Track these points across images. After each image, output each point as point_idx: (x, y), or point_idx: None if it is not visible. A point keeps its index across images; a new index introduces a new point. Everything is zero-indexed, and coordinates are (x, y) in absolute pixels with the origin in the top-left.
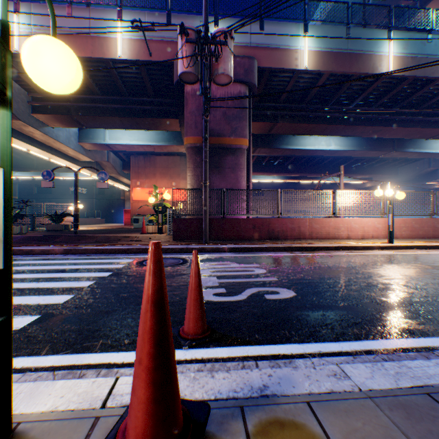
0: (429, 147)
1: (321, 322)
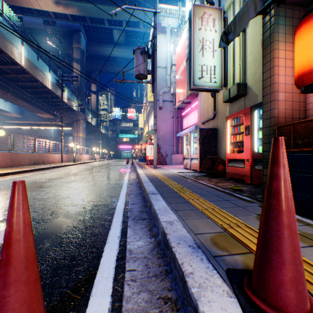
0: None
1: (81, 228)
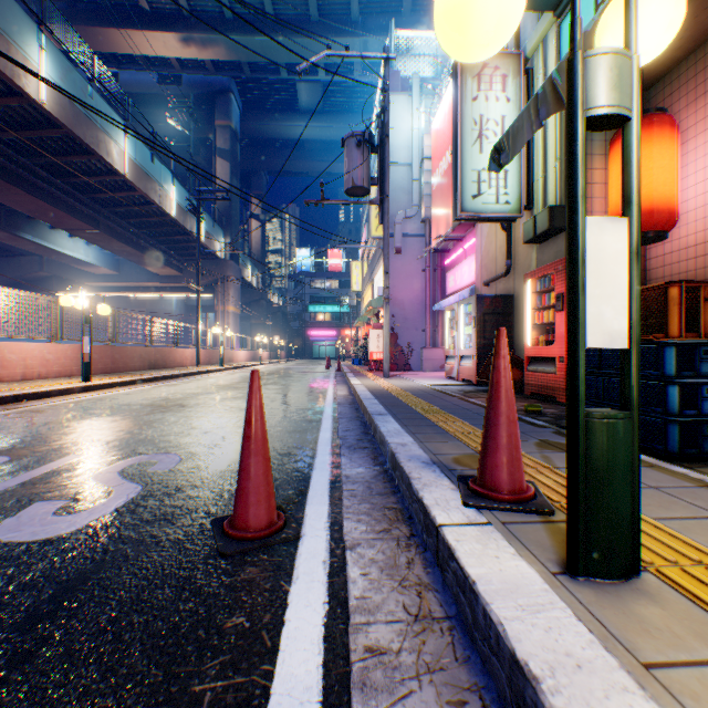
0: (57, 242)
1: (273, 454)
